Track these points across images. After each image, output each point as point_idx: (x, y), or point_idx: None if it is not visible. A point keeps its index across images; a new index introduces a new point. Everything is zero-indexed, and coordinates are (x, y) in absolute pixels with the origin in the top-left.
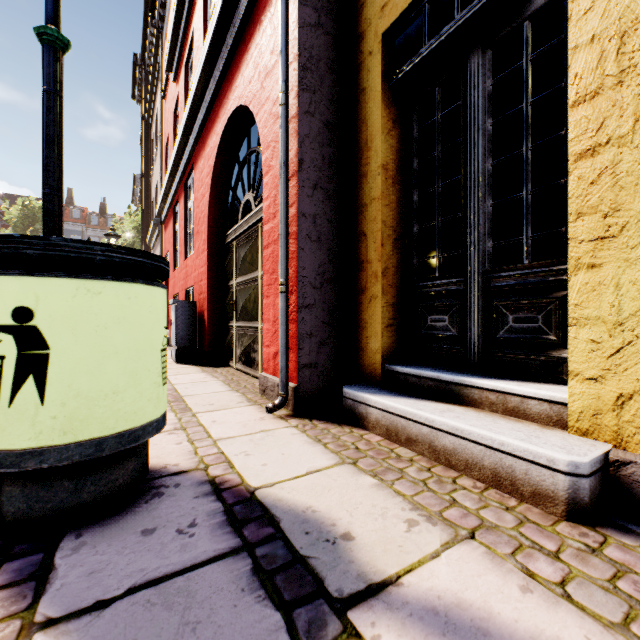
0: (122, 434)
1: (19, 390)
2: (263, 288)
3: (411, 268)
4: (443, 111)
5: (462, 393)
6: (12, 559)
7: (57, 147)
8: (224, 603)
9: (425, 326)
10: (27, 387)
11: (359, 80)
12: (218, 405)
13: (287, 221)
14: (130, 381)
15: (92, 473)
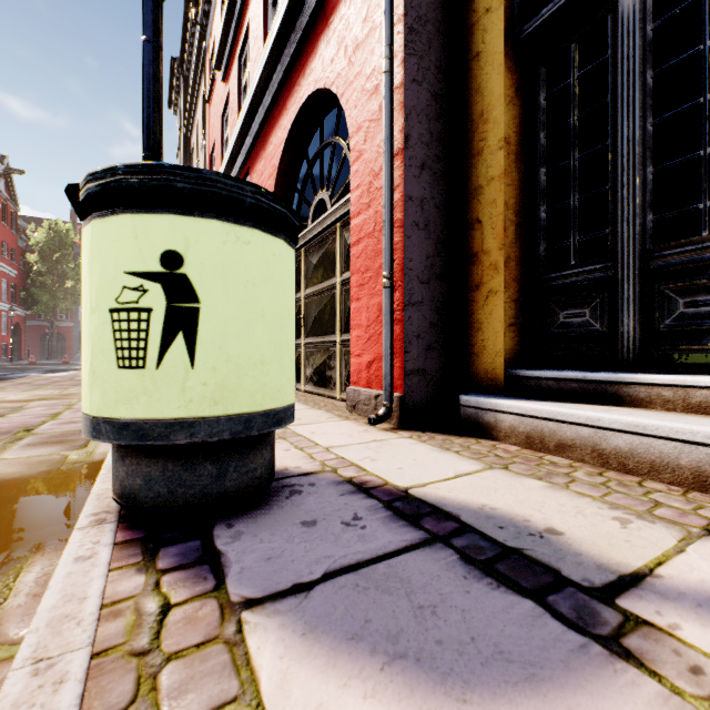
0: (268, 413)
1: (168, 349)
2: (351, 290)
3: (536, 259)
4: (556, 87)
5: (621, 393)
6: (167, 545)
7: (158, 106)
8: (452, 589)
9: (556, 324)
10: (176, 346)
11: (471, 44)
12: (307, 420)
13: (391, 206)
14: (274, 352)
15: (234, 458)
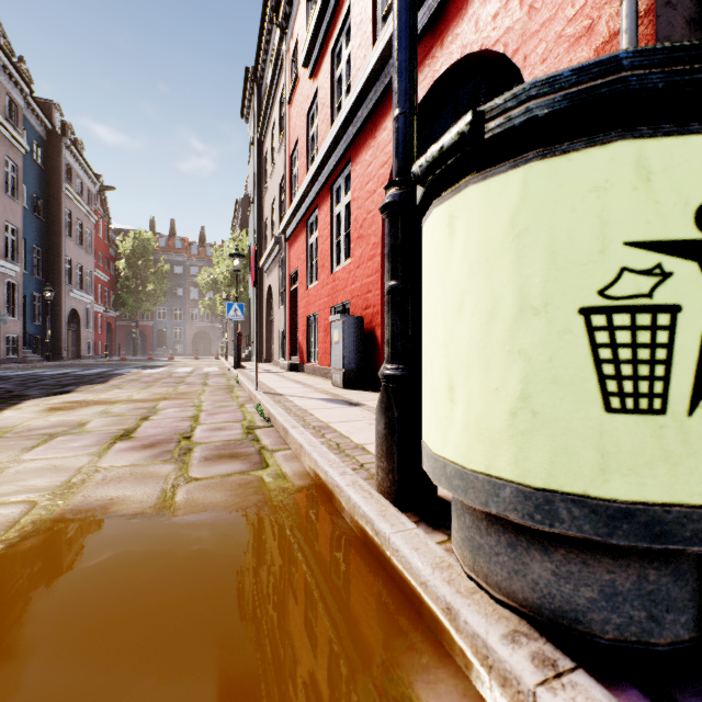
0: None
1: None
2: None
3: None
4: None
5: None
6: None
7: (415, 45)
8: None
9: None
10: None
11: None
12: None
13: None
14: None
15: None
